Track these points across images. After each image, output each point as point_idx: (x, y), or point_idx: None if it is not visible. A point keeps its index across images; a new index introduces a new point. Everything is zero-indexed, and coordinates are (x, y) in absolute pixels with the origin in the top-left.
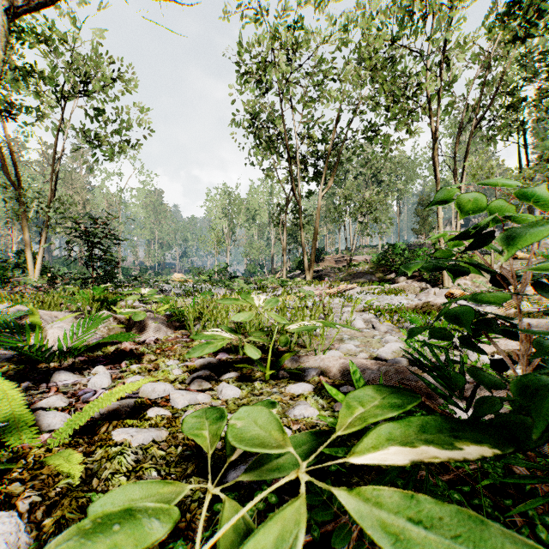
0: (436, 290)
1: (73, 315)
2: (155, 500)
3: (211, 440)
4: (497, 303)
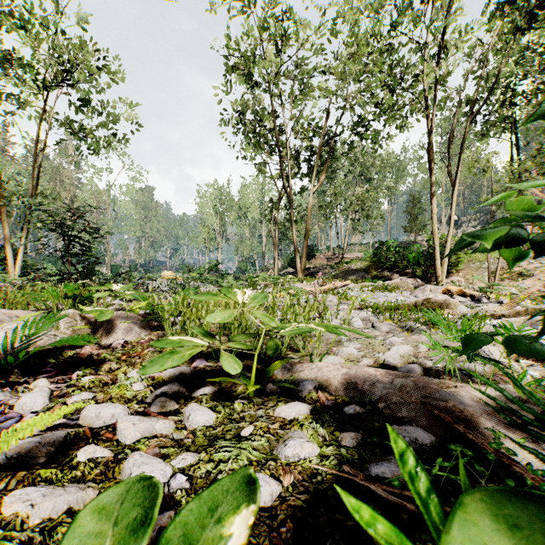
0: (431, 287)
1: (34, 314)
2: None
3: None
4: None
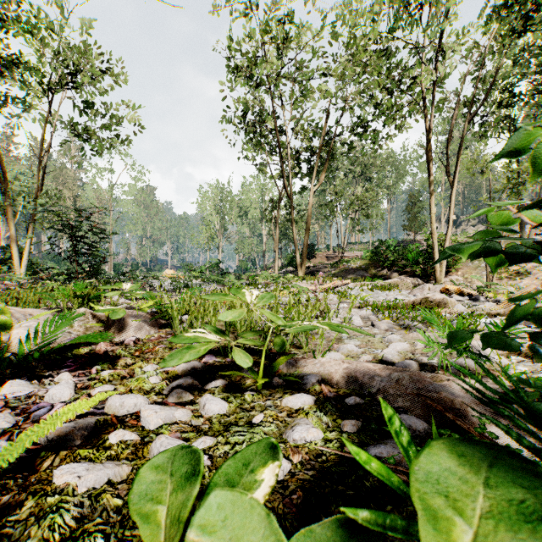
0: (429, 286)
1: (48, 312)
2: None
3: (164, 536)
4: None
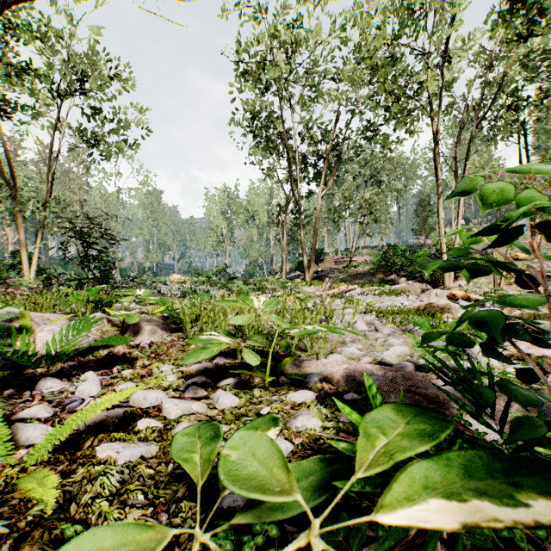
0: (437, 291)
1: (65, 317)
2: (129, 550)
3: (201, 468)
4: (531, 306)
